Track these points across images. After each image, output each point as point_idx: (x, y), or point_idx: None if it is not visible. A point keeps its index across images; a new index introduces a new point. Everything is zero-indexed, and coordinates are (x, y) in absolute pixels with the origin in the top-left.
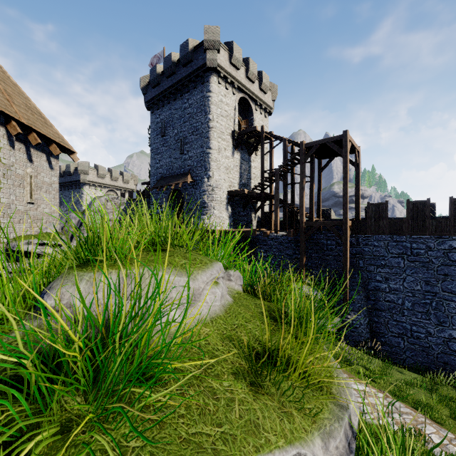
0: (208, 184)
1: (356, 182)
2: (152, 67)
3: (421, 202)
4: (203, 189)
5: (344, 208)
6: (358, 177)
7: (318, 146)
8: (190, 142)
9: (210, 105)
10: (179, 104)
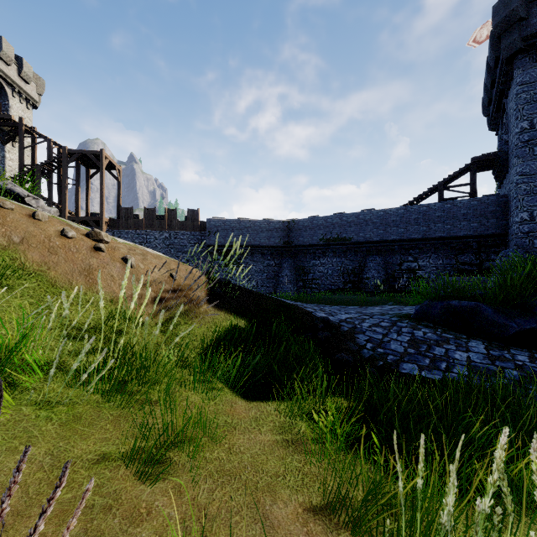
0: None
1: (118, 193)
2: None
3: (152, 209)
4: None
5: (101, 207)
6: (120, 189)
7: (81, 155)
8: None
9: None
10: None
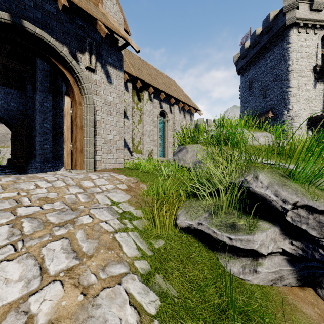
0: (287, 116)
1: None
2: (241, 45)
3: None
4: (282, 120)
5: None
6: None
7: None
8: (271, 87)
9: (289, 54)
10: (262, 63)
